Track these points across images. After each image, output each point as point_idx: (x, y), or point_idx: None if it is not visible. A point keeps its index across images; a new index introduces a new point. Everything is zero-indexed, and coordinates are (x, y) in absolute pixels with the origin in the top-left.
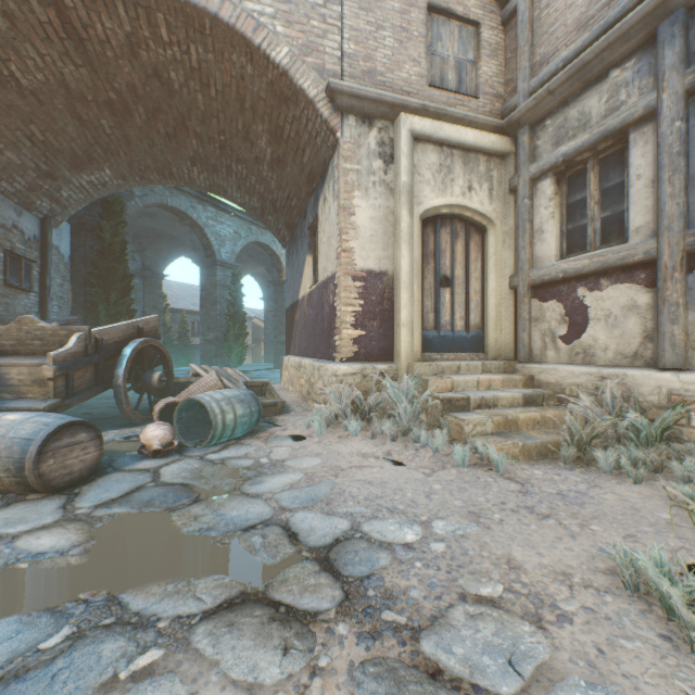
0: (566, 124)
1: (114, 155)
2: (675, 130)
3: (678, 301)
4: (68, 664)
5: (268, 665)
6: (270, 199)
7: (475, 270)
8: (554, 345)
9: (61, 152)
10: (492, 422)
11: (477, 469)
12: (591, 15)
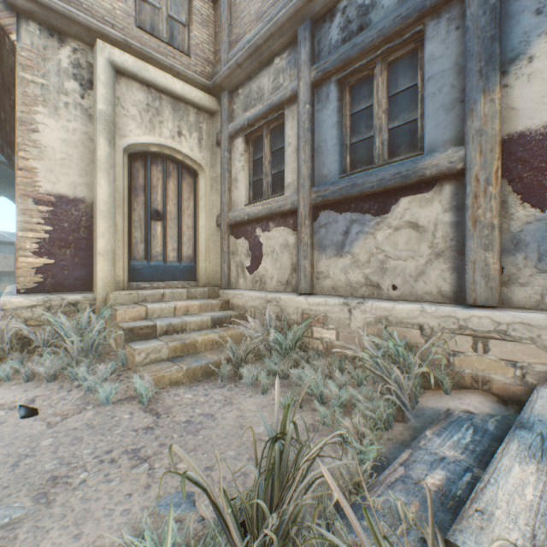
0: (251, 95)
1: None
2: (307, 111)
3: (308, 242)
4: None
5: None
6: None
7: (188, 208)
8: (244, 275)
9: None
10: (169, 348)
11: (123, 405)
12: (265, 11)
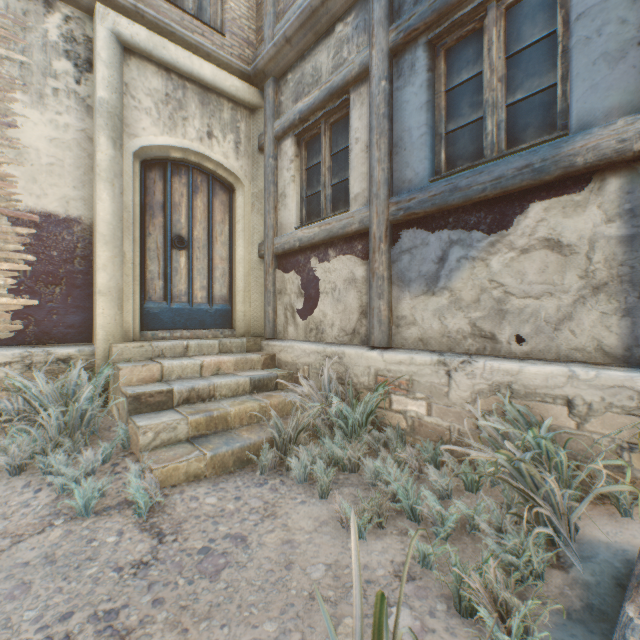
0: (303, 79)
1: None
2: (382, 90)
3: (384, 274)
4: None
5: None
6: None
7: (221, 234)
8: (294, 321)
9: None
10: (188, 424)
11: (111, 518)
12: None
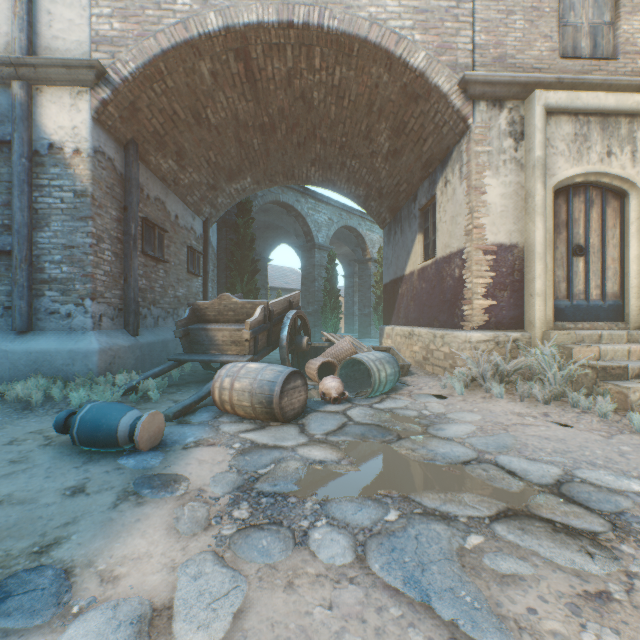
0: None
1: (255, 166)
2: None
3: None
4: (418, 532)
5: (583, 561)
6: (377, 187)
7: (612, 237)
8: None
9: (223, 169)
10: None
11: None
12: None
